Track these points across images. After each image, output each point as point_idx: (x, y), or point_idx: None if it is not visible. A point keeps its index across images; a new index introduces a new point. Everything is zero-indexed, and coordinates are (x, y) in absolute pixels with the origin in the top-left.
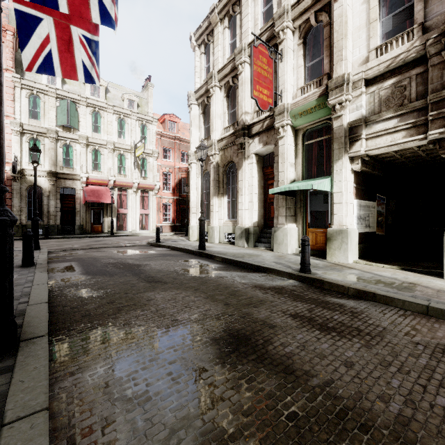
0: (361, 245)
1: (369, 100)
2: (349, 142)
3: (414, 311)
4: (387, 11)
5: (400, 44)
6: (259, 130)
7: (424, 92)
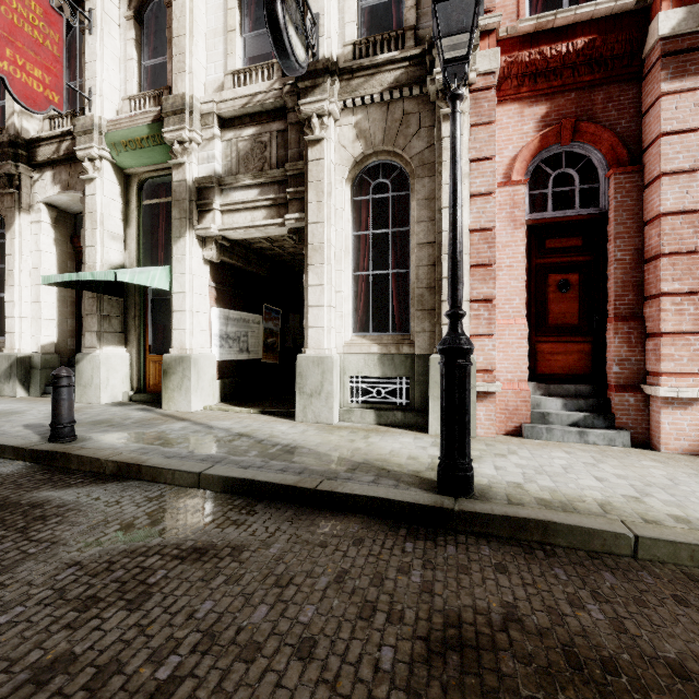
0: (229, 381)
1: (226, 151)
2: (198, 211)
3: (186, 486)
4: (252, 26)
5: (260, 80)
6: (51, 156)
7: (285, 160)
